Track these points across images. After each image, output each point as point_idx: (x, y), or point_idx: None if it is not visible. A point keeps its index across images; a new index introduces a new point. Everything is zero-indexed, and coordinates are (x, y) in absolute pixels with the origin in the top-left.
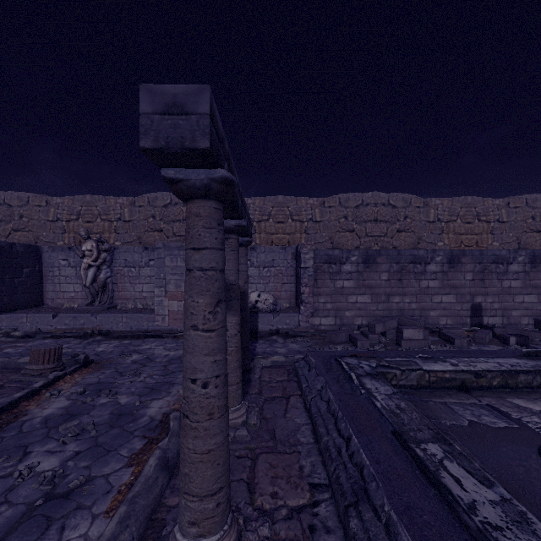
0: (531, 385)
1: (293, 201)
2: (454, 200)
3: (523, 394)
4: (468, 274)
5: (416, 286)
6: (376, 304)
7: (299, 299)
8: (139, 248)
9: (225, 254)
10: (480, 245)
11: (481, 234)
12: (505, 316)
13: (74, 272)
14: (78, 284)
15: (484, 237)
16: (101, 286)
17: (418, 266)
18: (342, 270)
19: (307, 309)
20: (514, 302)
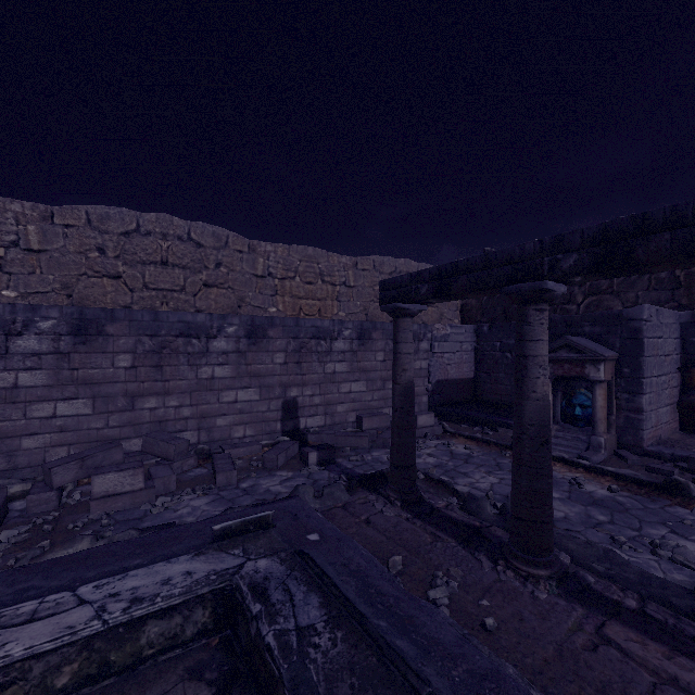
0: (180, 640)
1: None
2: (291, 249)
3: (137, 687)
4: (279, 354)
5: (191, 378)
6: (105, 416)
7: None
8: None
9: None
10: (324, 315)
11: (325, 300)
12: (329, 414)
13: None
14: None
15: (329, 305)
16: None
17: (196, 342)
18: (14, 348)
19: None
20: (340, 392)
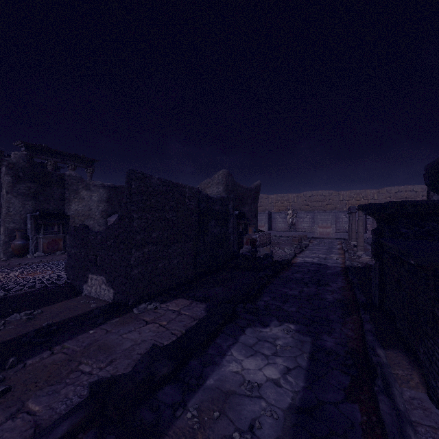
0: None
1: (364, 192)
2: None
3: None
4: None
5: None
6: None
7: (366, 229)
8: (303, 212)
9: (351, 217)
10: None
11: None
12: None
13: (282, 220)
14: (282, 223)
15: None
16: (294, 224)
17: None
18: None
19: (369, 232)
20: None
